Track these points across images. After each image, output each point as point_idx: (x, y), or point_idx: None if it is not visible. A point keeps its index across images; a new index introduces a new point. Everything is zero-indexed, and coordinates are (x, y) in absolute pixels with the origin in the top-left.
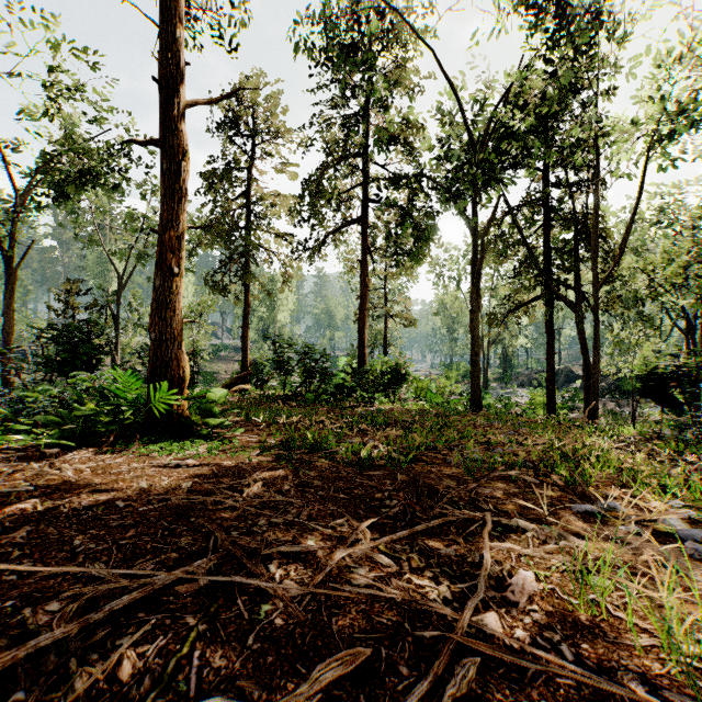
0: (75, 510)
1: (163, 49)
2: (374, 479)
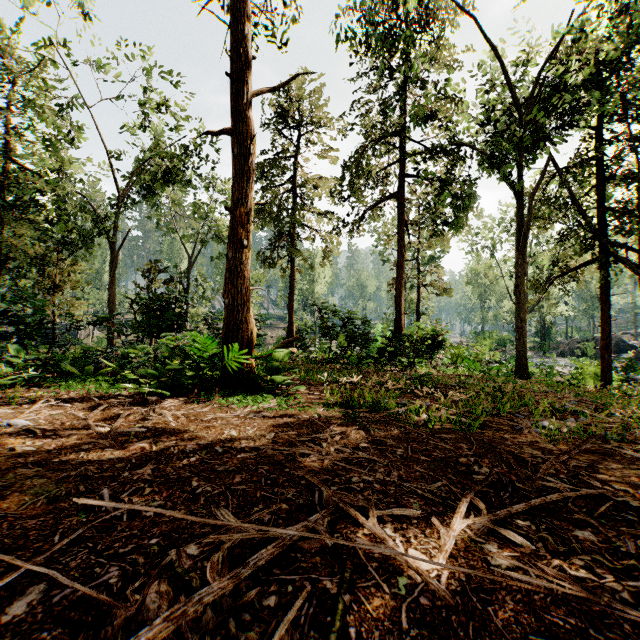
0: (183, 452)
1: (235, 48)
2: (448, 443)
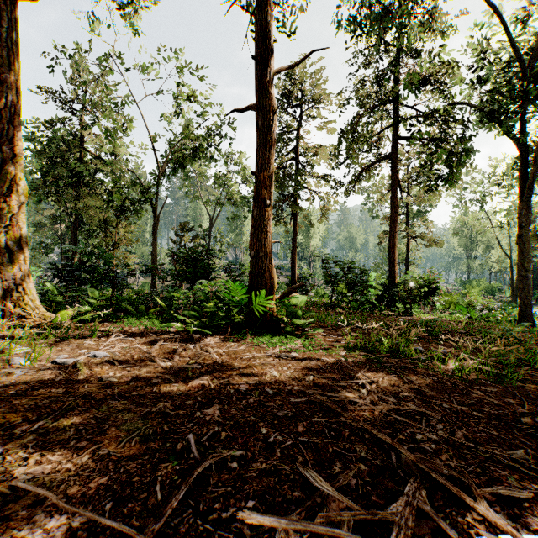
0: (238, 392)
1: (259, 34)
2: (490, 396)
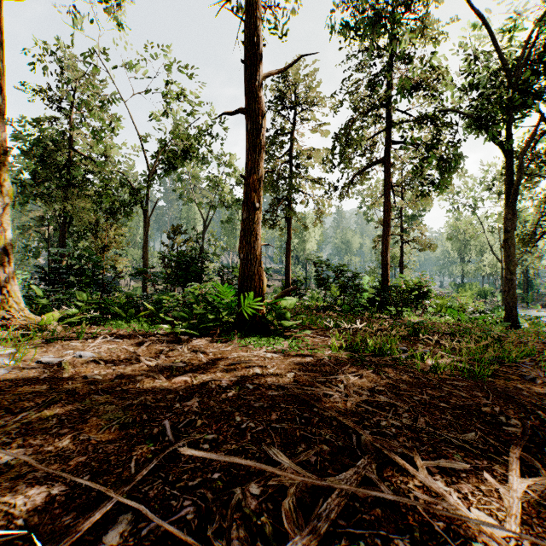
0: (219, 387)
1: (248, 38)
2: (461, 390)
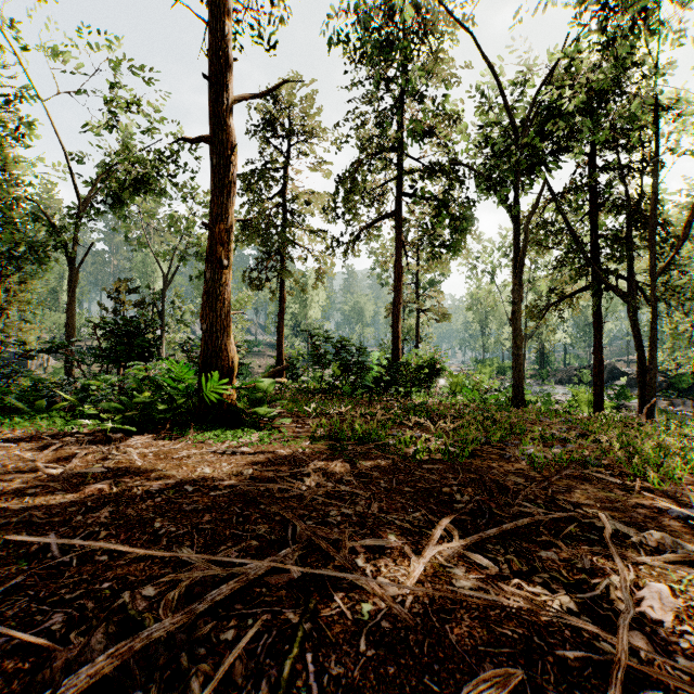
0: (147, 493)
1: (214, 48)
2: (434, 473)
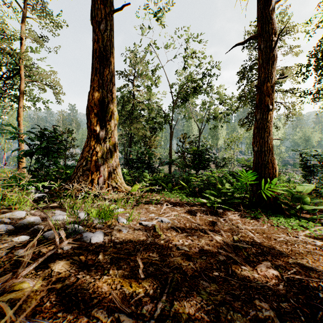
0: None
1: None
2: None
